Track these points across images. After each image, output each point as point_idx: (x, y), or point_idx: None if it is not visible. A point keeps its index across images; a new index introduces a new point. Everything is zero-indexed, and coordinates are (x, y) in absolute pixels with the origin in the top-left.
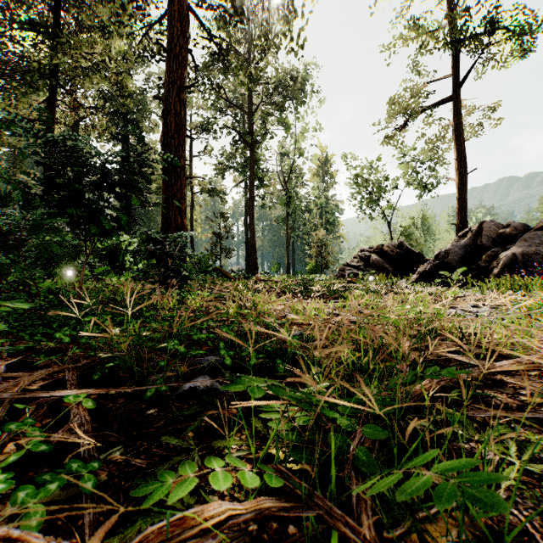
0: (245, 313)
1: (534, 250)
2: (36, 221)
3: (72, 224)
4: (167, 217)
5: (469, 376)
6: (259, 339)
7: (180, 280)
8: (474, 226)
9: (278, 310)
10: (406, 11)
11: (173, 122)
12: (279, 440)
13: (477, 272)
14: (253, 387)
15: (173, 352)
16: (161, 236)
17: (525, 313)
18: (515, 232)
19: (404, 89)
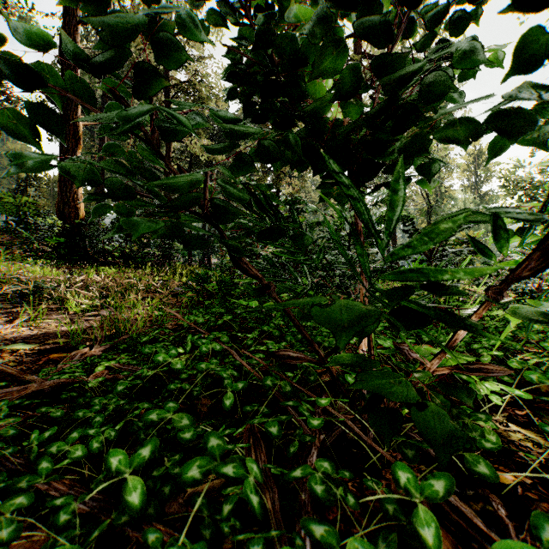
0: None
1: None
2: None
3: None
4: None
5: None
6: None
7: None
8: None
9: None
10: None
11: None
12: None
13: None
14: None
15: None
16: None
17: None
18: None
19: None
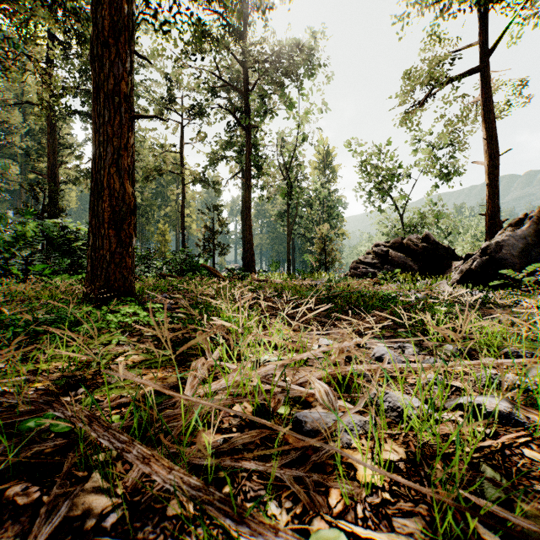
0: None
1: None
2: None
3: None
4: (97, 179)
5: None
6: None
7: None
8: (531, 211)
9: None
10: None
11: (107, 20)
12: None
13: None
14: None
15: None
16: None
17: None
18: None
19: (423, 59)
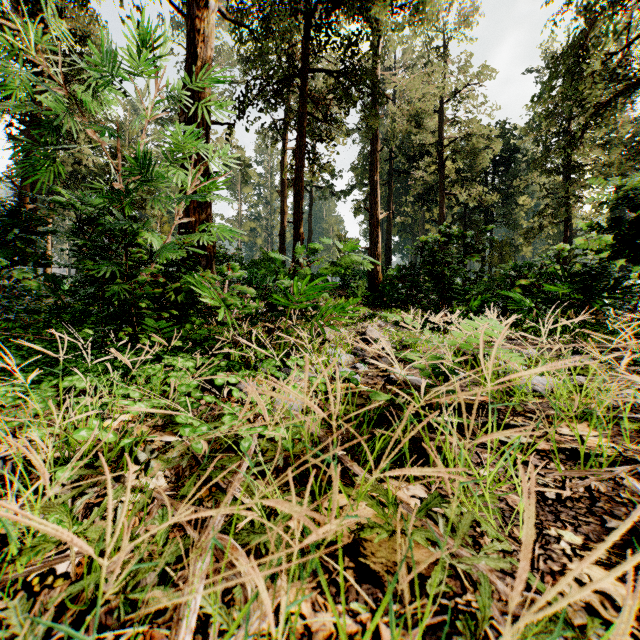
0: None
1: None
2: None
3: None
4: None
5: None
6: None
7: None
8: None
9: None
10: None
11: None
12: None
13: None
14: None
15: None
16: None
17: None
18: None
19: None
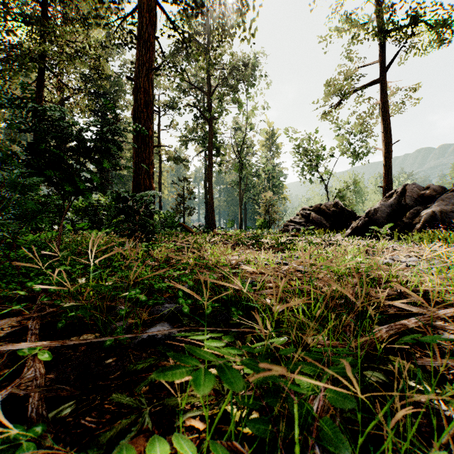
0: (202, 264)
1: (451, 208)
2: (14, 179)
3: (52, 184)
4: (137, 180)
5: (416, 325)
6: (215, 288)
7: (146, 234)
8: (399, 188)
9: (233, 260)
10: (340, 7)
11: (142, 98)
12: (234, 394)
13: (401, 227)
14: (200, 371)
15: (137, 299)
16: (129, 195)
17: (453, 263)
18: (434, 193)
19: (338, 73)
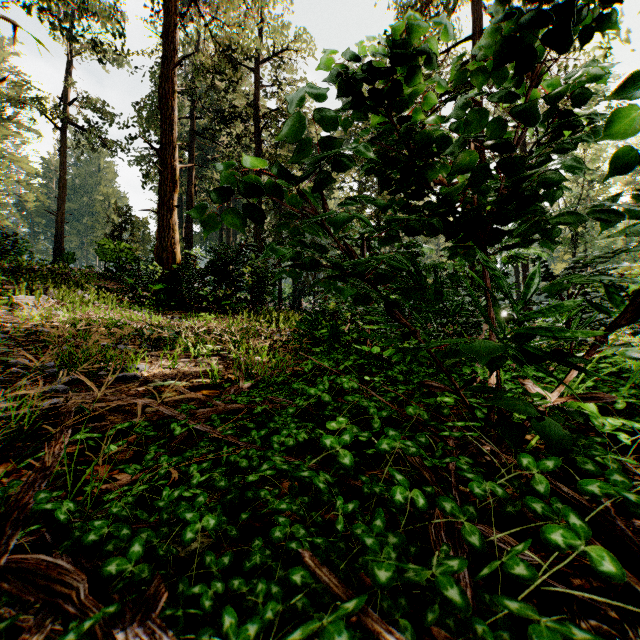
0: None
1: None
2: None
3: None
4: None
5: None
6: None
7: None
8: None
9: None
10: None
11: None
12: None
13: None
14: None
15: None
16: None
17: None
18: None
19: None
